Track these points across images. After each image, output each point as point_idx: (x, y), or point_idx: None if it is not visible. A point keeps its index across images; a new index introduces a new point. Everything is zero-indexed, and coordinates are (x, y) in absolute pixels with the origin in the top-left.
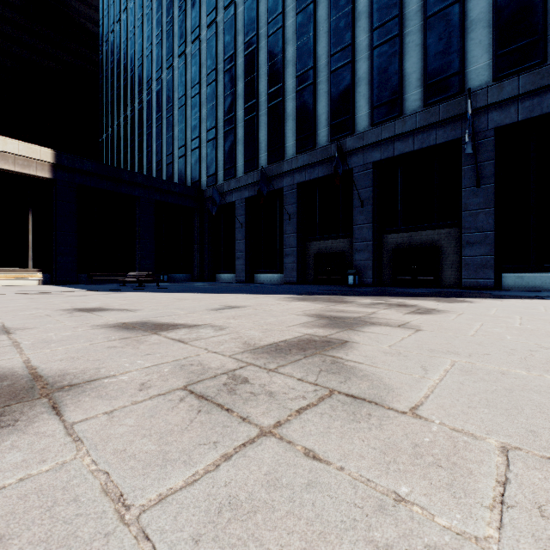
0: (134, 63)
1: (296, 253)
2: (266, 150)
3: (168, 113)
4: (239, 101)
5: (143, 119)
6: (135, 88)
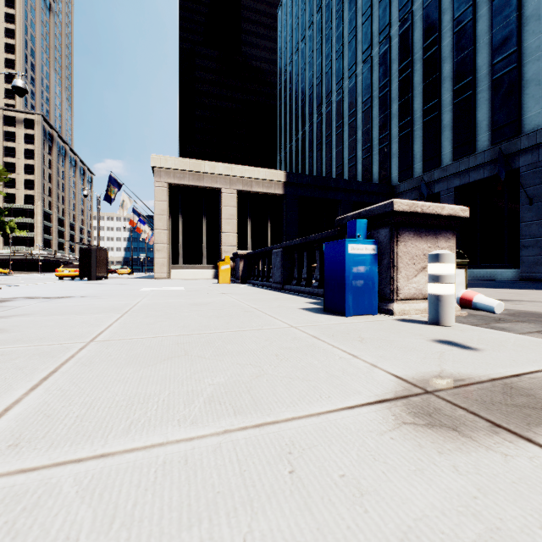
0: (312, 83)
1: (541, 244)
2: (489, 130)
3: (350, 119)
4: (444, 85)
5: (322, 130)
6: (313, 105)
